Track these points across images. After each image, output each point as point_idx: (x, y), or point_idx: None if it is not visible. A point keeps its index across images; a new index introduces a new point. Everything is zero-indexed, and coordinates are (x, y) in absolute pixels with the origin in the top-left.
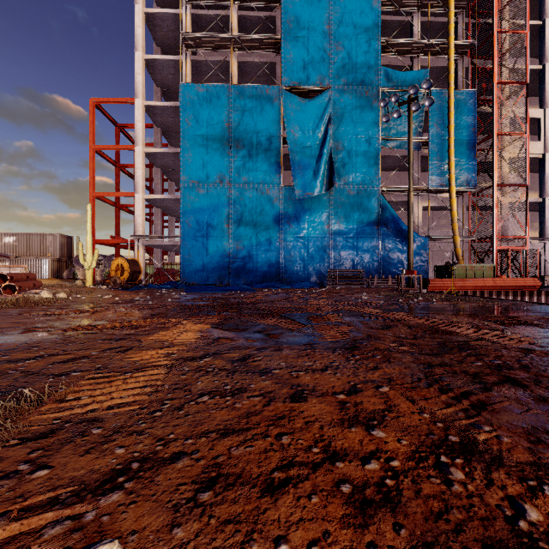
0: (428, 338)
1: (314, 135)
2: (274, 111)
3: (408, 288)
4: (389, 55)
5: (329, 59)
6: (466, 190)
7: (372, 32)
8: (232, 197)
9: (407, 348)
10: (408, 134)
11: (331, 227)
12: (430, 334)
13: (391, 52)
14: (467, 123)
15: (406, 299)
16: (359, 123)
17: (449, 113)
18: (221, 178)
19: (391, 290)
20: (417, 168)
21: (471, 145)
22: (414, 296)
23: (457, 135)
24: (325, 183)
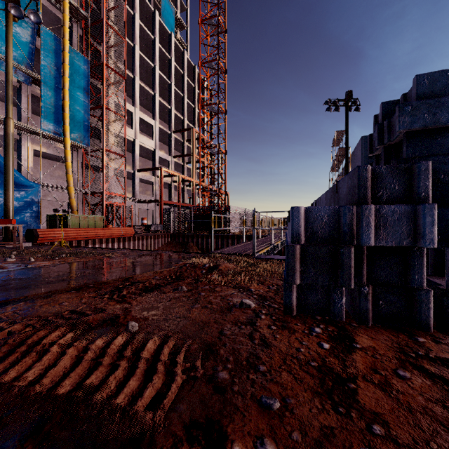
0: None
1: None
2: None
3: (4, 243)
4: None
5: None
6: (80, 147)
7: None
8: None
9: None
10: (6, 42)
11: None
12: None
13: None
14: (81, 84)
15: None
16: None
17: (64, 64)
18: None
19: None
20: (27, 105)
21: (85, 107)
22: (3, 255)
23: (72, 91)
24: None
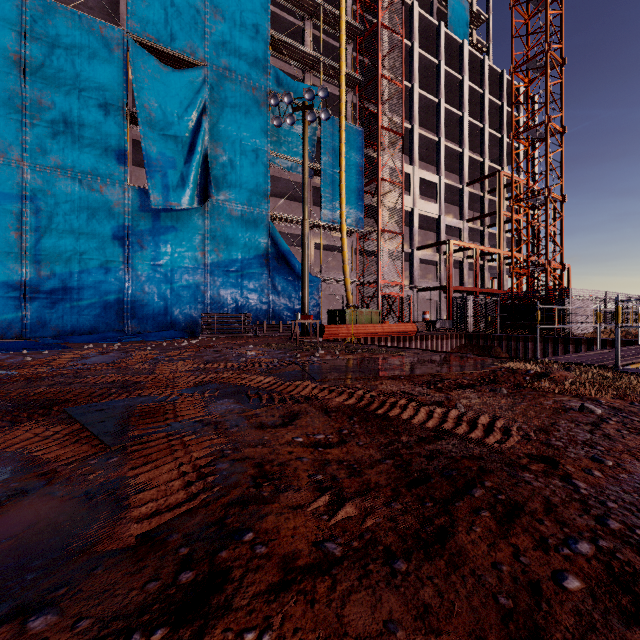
0: (362, 435)
1: (181, 123)
2: (114, 65)
3: (304, 337)
4: (280, 61)
5: (204, 25)
6: (355, 232)
7: (261, 16)
8: (27, 186)
9: (355, 510)
10: (303, 148)
11: (207, 256)
12: (360, 423)
13: (282, 54)
14: (356, 160)
15: (305, 353)
16: (245, 126)
17: (341, 145)
18: (2, 148)
19: (283, 339)
20: (309, 199)
21: (359, 184)
22: (314, 348)
23: (348, 171)
24: (198, 193)
